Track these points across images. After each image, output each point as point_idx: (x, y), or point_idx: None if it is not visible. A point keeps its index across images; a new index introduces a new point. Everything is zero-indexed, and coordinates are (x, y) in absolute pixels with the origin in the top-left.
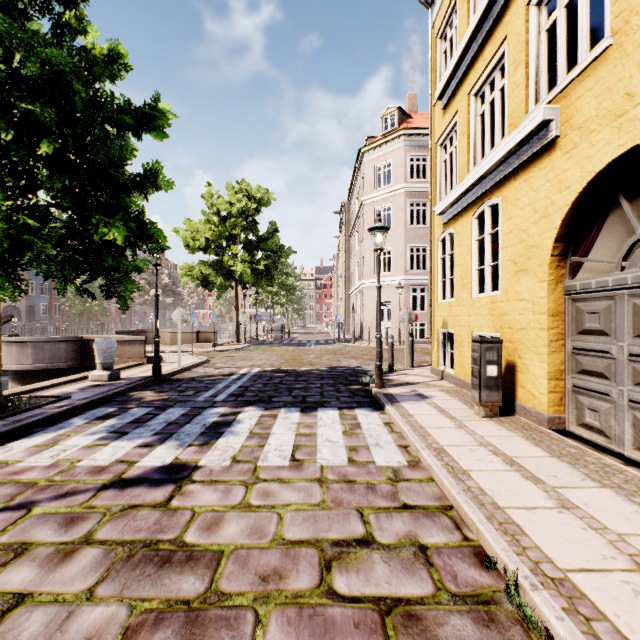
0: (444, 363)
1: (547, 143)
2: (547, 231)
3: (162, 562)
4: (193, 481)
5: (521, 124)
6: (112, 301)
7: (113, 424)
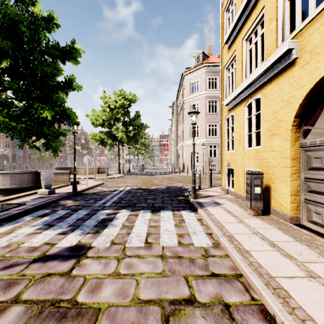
0: (228, 185)
1: (290, 62)
2: (290, 112)
3: (60, 317)
4: (87, 257)
5: (274, 52)
6: None
7: (46, 220)
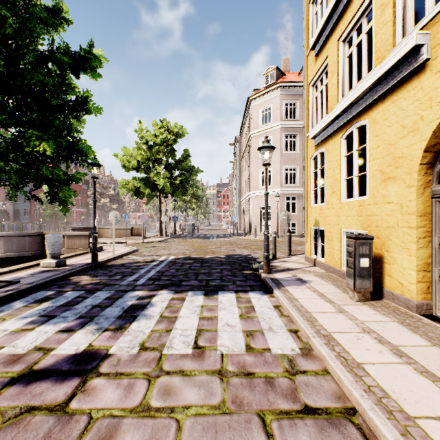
0: (315, 253)
1: (417, 66)
2: (416, 143)
3: None
4: (99, 374)
5: (392, 52)
6: (74, 207)
7: (46, 307)
